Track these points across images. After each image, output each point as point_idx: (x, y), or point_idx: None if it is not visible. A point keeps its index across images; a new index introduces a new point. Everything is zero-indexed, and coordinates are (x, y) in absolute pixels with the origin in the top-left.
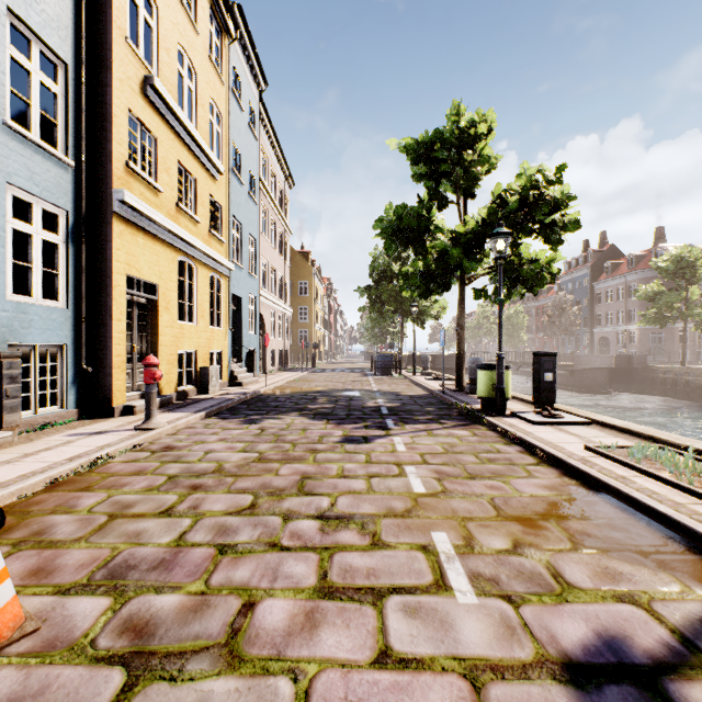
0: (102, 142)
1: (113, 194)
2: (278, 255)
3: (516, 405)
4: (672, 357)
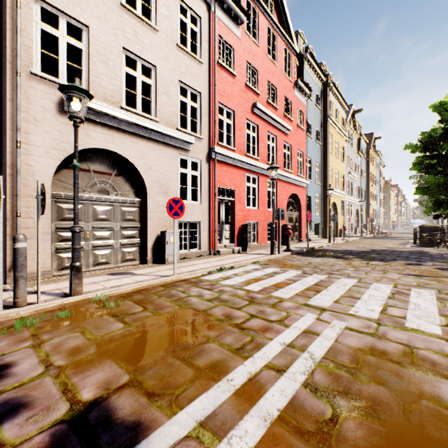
0: (368, 197)
1: (369, 204)
2: (380, 194)
3: None
4: None
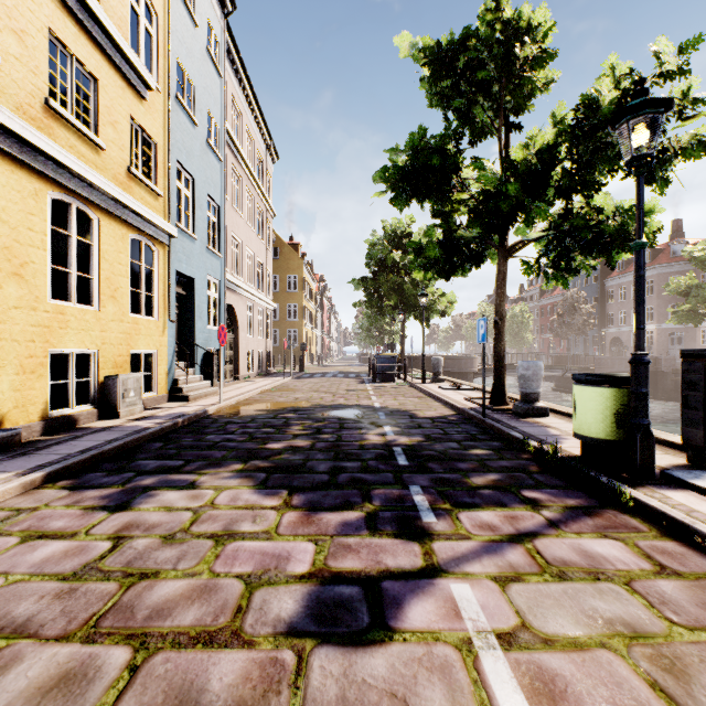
0: None
1: None
2: (256, 236)
3: None
4: None
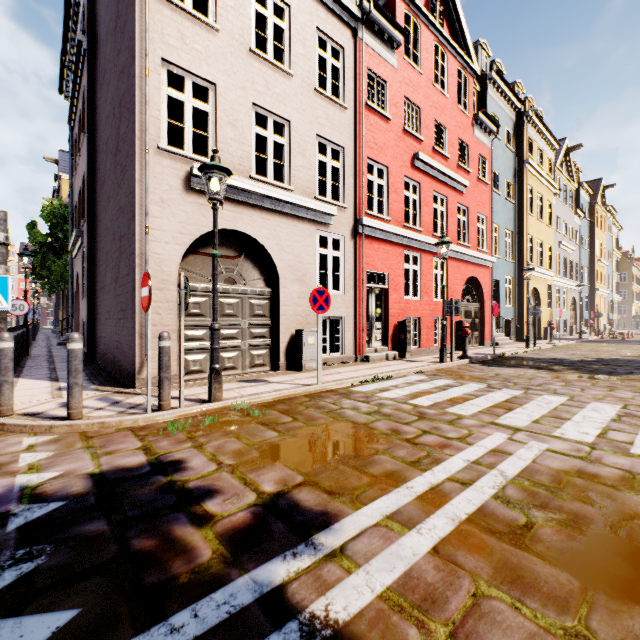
0: (592, 279)
1: (595, 289)
2: (614, 273)
3: None
4: None
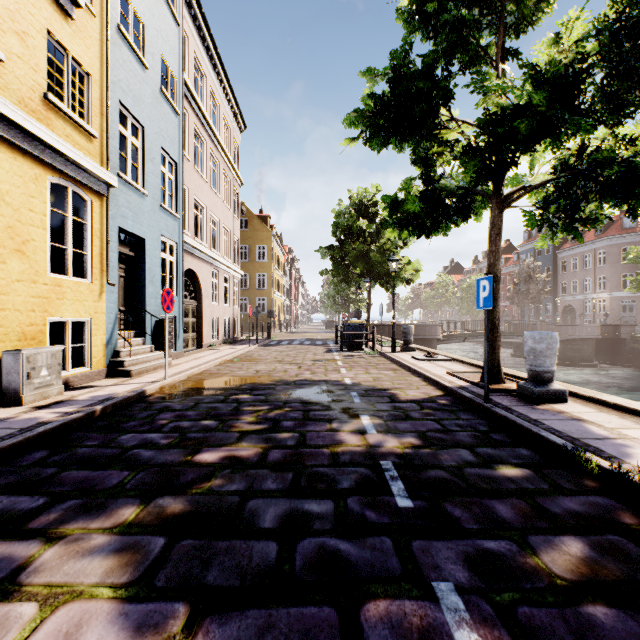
0: None
1: None
2: (222, 203)
3: None
4: None
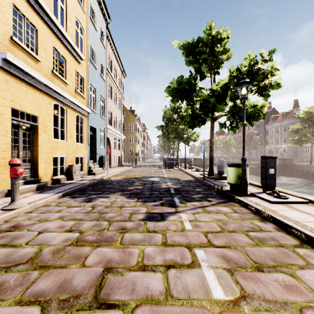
0: None
1: None
2: (117, 109)
3: (248, 187)
4: (302, 159)
